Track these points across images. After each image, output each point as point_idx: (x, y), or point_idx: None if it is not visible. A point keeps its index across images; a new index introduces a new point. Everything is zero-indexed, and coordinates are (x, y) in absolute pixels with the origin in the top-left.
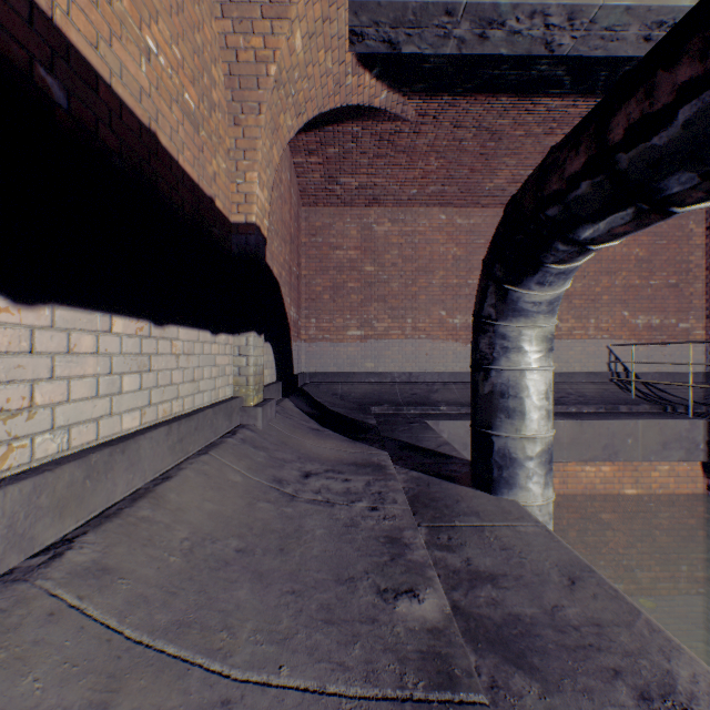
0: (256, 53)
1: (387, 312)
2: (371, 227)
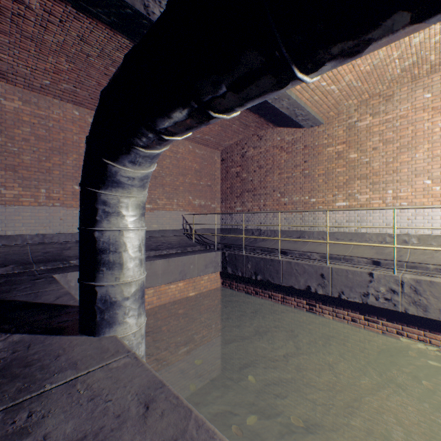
0: None
1: (18, 181)
2: None
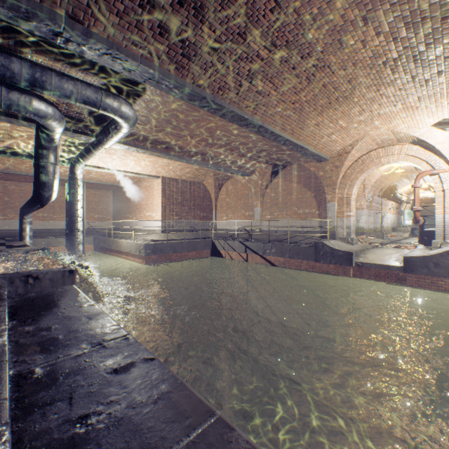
0: None
1: (14, 212)
2: (8, 187)
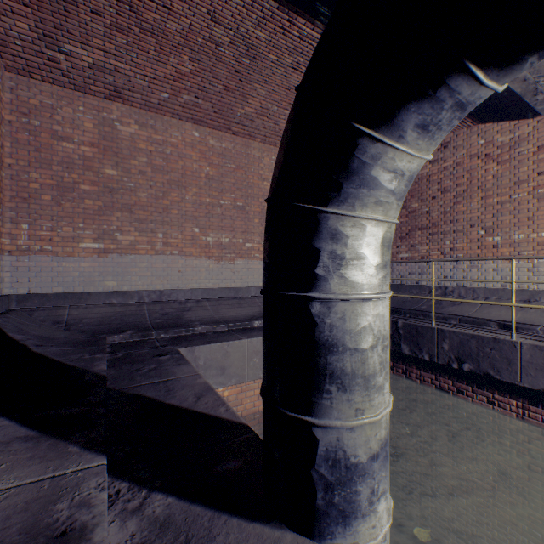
0: None
1: (134, 224)
2: (113, 125)
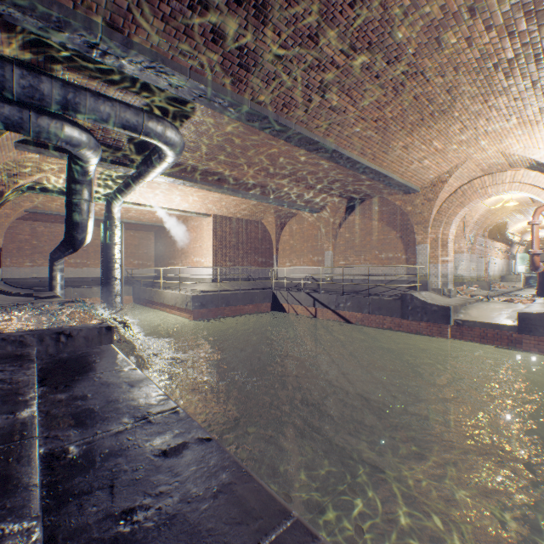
0: (4, 221)
1: (44, 257)
2: (36, 228)
